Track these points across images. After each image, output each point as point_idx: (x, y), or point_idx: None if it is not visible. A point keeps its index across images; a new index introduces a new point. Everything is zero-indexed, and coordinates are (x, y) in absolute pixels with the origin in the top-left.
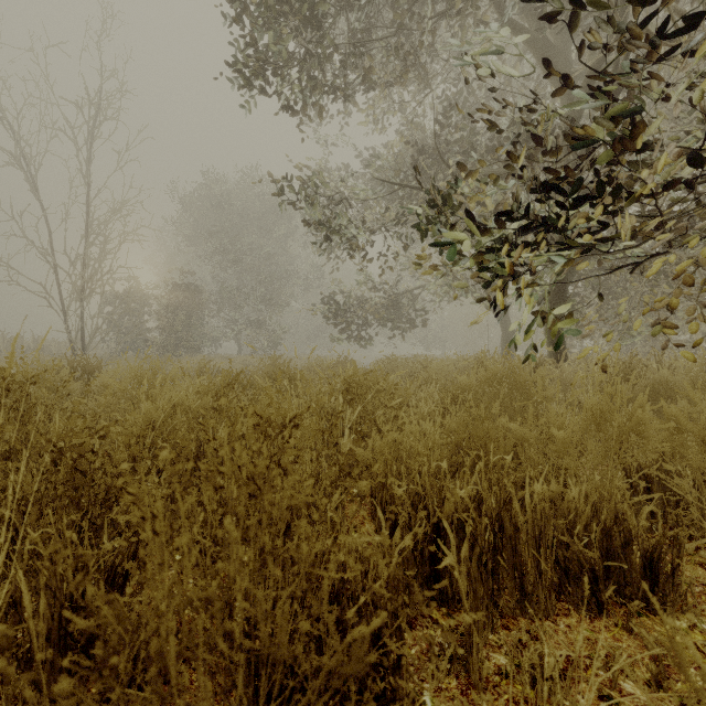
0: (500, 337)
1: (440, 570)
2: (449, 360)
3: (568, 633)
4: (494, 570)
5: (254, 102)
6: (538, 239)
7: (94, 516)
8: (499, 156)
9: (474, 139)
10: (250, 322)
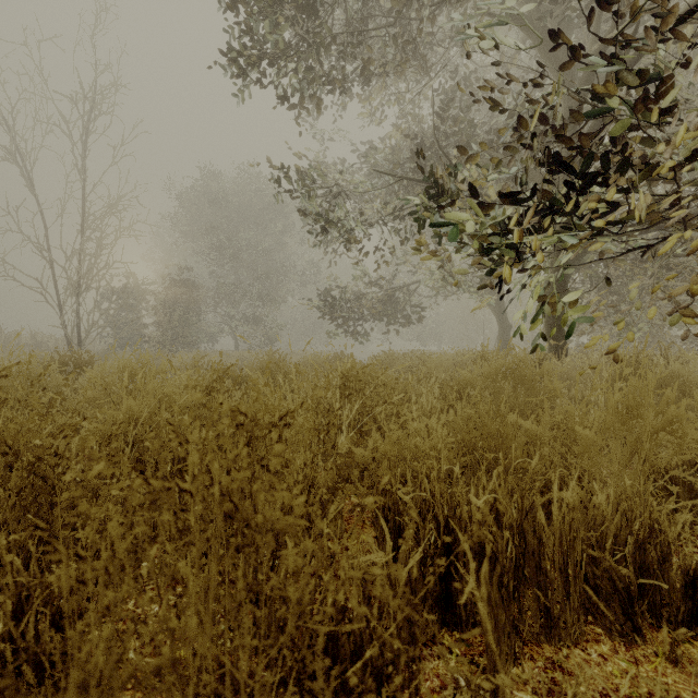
0: (495, 332)
1: (452, 589)
2: (447, 354)
3: (602, 665)
4: (515, 590)
5: (249, 91)
6: (546, 226)
7: (55, 529)
8: (497, 148)
9: (472, 132)
10: (247, 318)
